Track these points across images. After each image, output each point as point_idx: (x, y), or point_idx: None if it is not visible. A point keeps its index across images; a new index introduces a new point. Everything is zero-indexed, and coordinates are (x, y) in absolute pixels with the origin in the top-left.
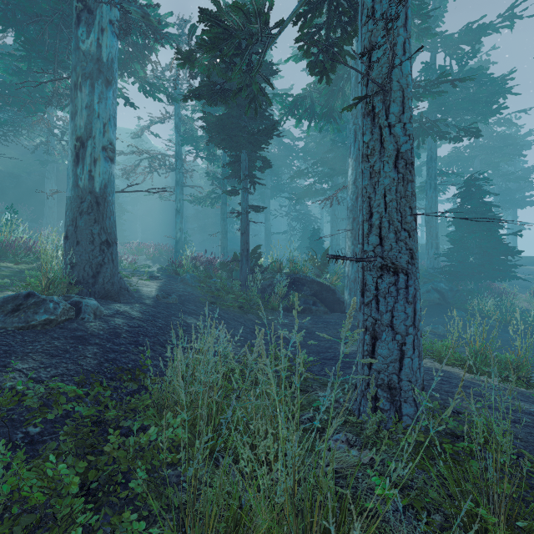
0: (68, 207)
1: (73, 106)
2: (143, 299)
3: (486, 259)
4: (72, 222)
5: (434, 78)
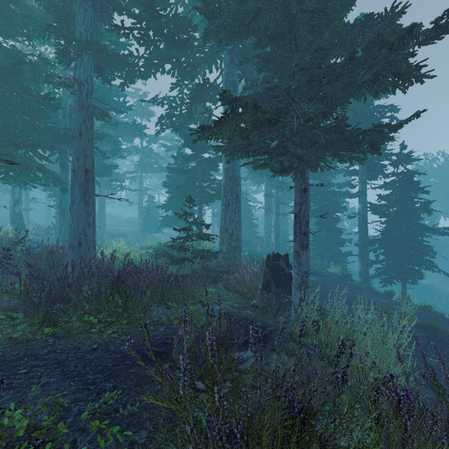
0: (11, 217)
1: (14, 192)
2: (32, 240)
3: (153, 225)
4: (14, 221)
5: (142, 149)
